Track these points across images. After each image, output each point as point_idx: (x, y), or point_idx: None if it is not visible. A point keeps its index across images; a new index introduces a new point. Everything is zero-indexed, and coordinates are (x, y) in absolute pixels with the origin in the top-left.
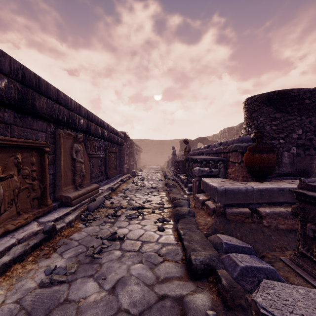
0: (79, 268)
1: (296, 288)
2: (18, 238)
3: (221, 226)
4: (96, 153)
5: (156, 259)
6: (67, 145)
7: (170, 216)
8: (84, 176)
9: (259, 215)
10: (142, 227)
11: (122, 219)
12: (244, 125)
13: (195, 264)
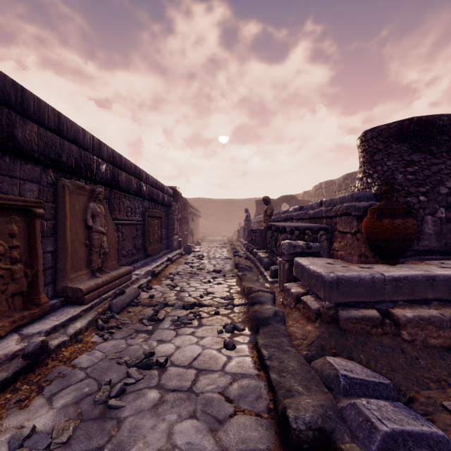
0: (78, 430)
1: None
2: None
3: (333, 342)
4: (129, 218)
5: (221, 408)
6: (78, 205)
7: (243, 319)
8: (106, 254)
9: (394, 321)
10: (199, 341)
11: (165, 326)
12: (360, 173)
13: (297, 430)
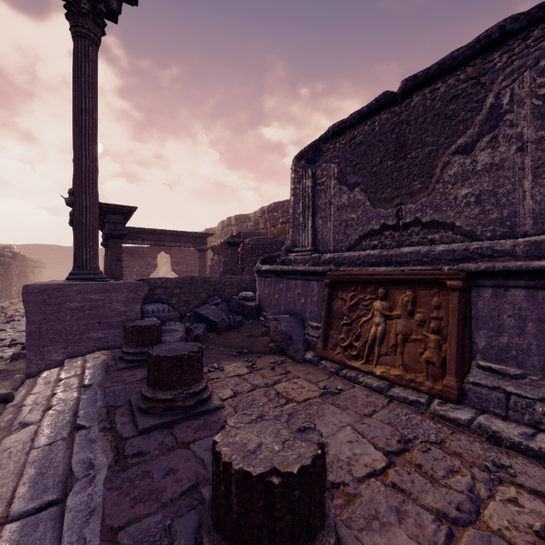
0: None
1: None
2: None
3: None
4: None
5: None
6: None
7: None
8: None
9: None
10: None
11: (18, 318)
12: None
13: None
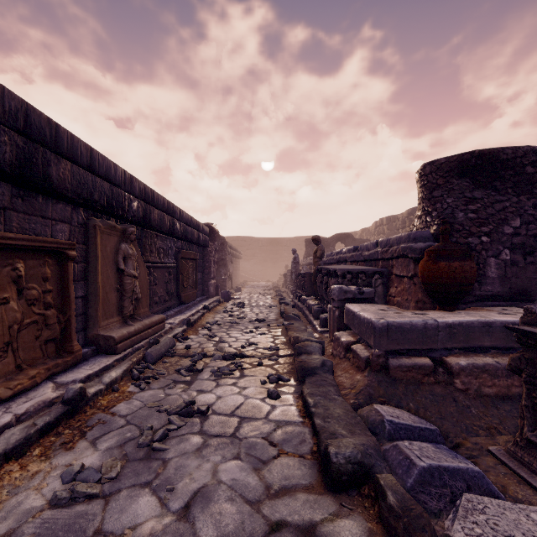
0: (125, 469)
1: (526, 510)
2: (17, 413)
3: (381, 391)
4: (161, 260)
5: (265, 451)
6: (109, 247)
7: (289, 370)
8: (138, 300)
9: (448, 370)
10: (241, 391)
11: (205, 376)
12: (419, 211)
13: (337, 464)
